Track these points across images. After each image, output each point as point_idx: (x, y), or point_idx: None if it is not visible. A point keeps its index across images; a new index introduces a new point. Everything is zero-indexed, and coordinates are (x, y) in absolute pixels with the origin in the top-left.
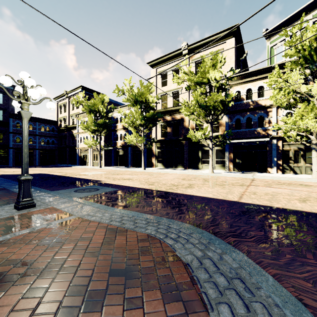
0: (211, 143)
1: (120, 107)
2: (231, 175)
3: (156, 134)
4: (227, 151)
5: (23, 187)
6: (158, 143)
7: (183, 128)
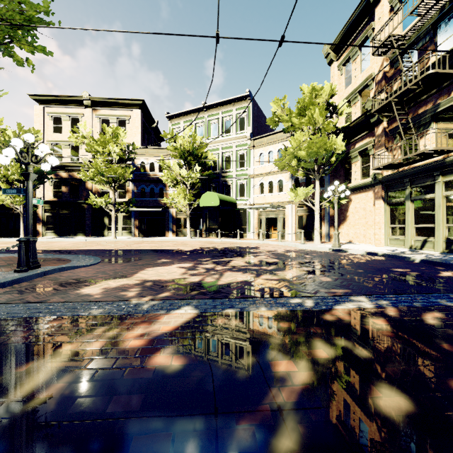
0: (114, 210)
1: None
2: (131, 239)
3: (44, 193)
4: (133, 218)
5: None
6: (47, 205)
7: (85, 189)
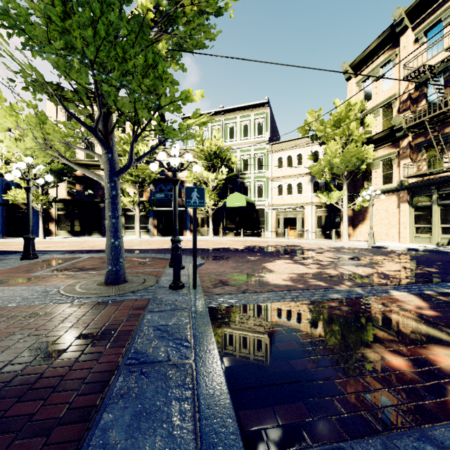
0: (139, 210)
1: None
2: (157, 239)
3: (57, 191)
4: (151, 217)
5: (32, 243)
6: (60, 204)
7: (100, 188)
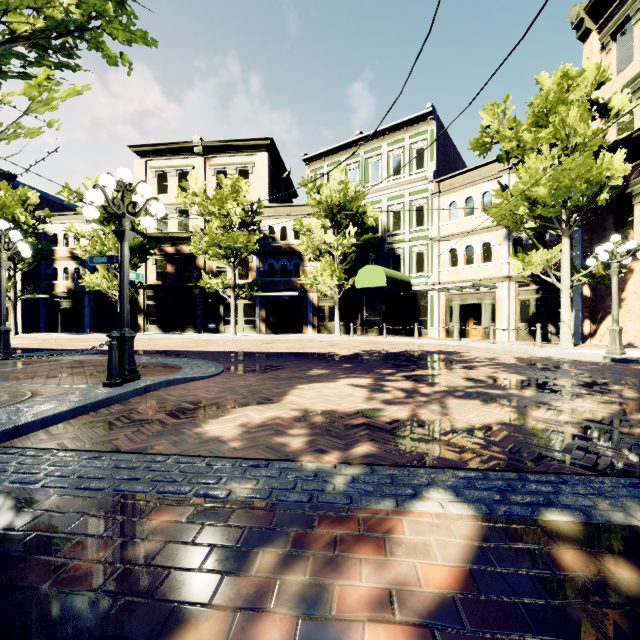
0: (234, 296)
1: (63, 214)
2: (257, 337)
3: (147, 274)
4: (258, 307)
5: (3, 338)
6: (150, 291)
7: (196, 268)
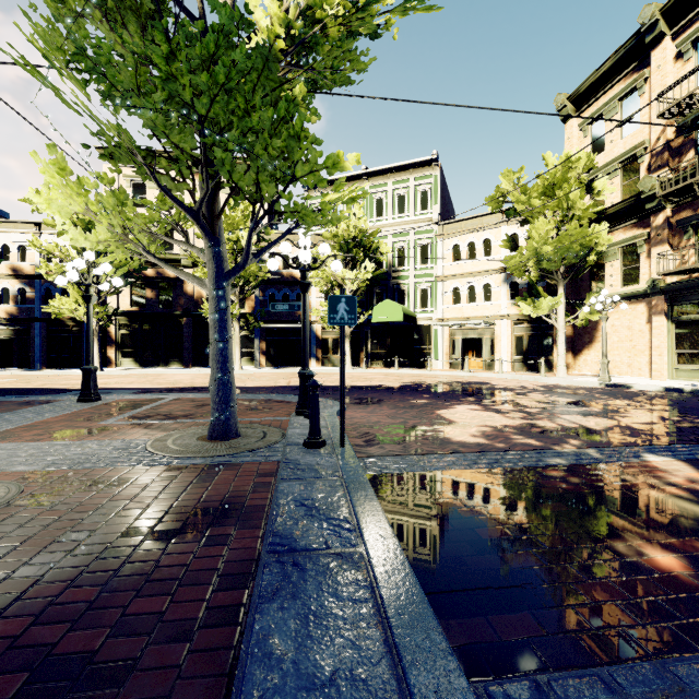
0: (239, 327)
1: (2, 220)
2: (267, 371)
3: (119, 299)
4: (257, 339)
5: (93, 378)
6: (123, 319)
7: (182, 294)
